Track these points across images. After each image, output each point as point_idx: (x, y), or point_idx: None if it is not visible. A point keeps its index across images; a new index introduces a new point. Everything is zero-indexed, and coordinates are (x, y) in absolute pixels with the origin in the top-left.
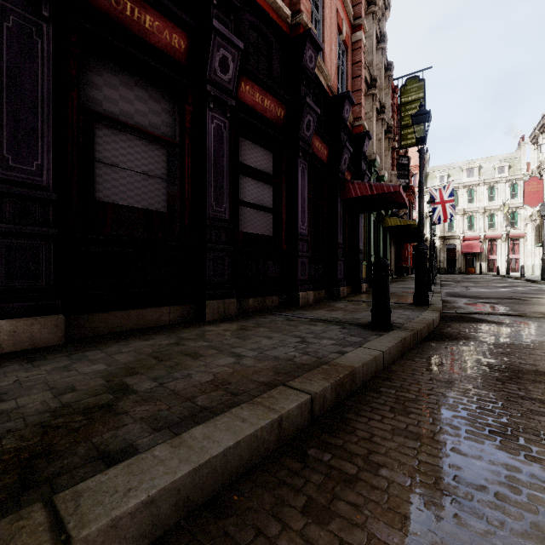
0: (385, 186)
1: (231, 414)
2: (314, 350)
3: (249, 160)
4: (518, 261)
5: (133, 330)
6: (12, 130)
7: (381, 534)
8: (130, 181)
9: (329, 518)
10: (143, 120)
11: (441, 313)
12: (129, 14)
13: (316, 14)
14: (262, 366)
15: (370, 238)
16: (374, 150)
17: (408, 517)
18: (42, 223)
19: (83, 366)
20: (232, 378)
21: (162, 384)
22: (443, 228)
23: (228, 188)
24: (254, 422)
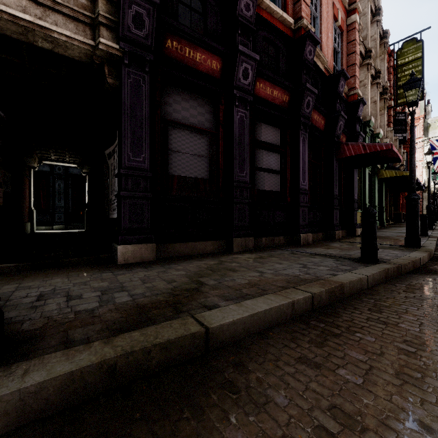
0: (377, 146)
1: (264, 297)
2: (313, 272)
3: (262, 137)
4: None
5: (190, 255)
6: (132, 139)
7: (352, 354)
8: (187, 161)
9: (322, 346)
10: (194, 120)
11: (431, 254)
12: (187, 55)
13: (314, 13)
14: (278, 278)
15: (364, 189)
16: (368, 112)
17: (369, 351)
18: (145, 190)
19: (173, 271)
20: (260, 283)
21: (220, 282)
22: None
23: (248, 159)
24: (278, 301)
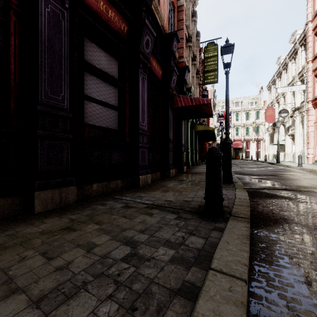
0: (201, 100)
1: None
2: (146, 286)
3: (95, 61)
4: (259, 153)
5: None
6: None
7: None
8: None
9: None
10: None
11: None
12: None
13: None
14: None
15: (187, 137)
16: (190, 81)
17: None
18: None
19: None
20: None
21: None
22: (223, 134)
23: (67, 78)
24: None
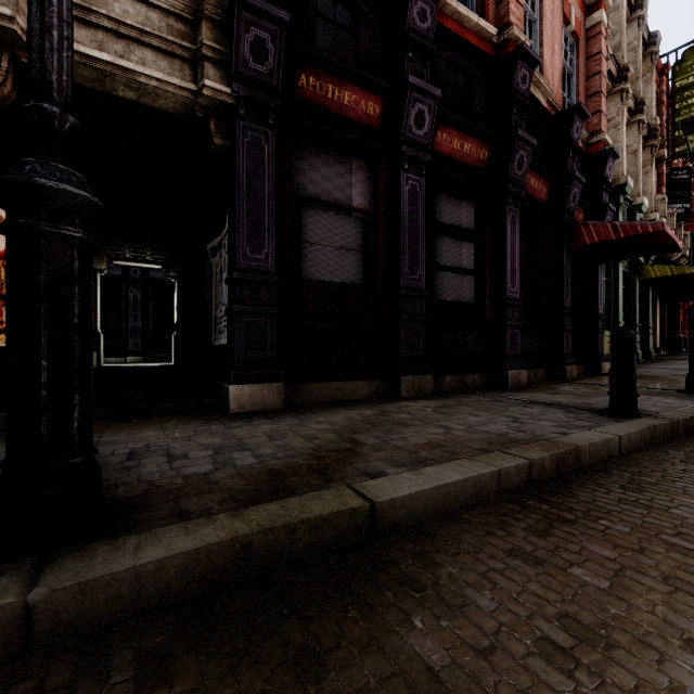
0: (638, 226)
1: (454, 463)
2: (530, 429)
3: (446, 217)
4: None
5: (334, 402)
6: (249, 227)
7: (593, 549)
8: (330, 257)
9: (547, 535)
10: (340, 195)
11: None
12: (330, 96)
13: (531, 14)
14: (474, 437)
15: (616, 298)
16: (623, 170)
17: (621, 546)
18: (268, 303)
19: (312, 424)
20: (446, 443)
21: (384, 441)
22: None
23: (423, 253)
24: (476, 470)
